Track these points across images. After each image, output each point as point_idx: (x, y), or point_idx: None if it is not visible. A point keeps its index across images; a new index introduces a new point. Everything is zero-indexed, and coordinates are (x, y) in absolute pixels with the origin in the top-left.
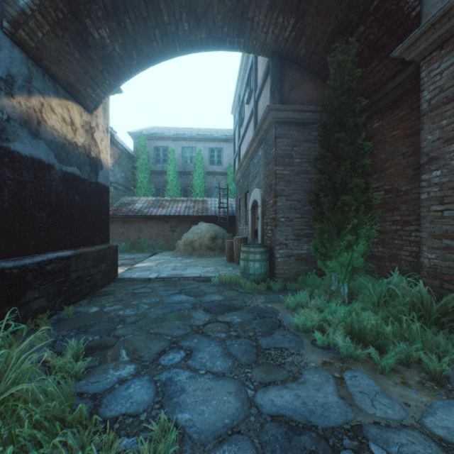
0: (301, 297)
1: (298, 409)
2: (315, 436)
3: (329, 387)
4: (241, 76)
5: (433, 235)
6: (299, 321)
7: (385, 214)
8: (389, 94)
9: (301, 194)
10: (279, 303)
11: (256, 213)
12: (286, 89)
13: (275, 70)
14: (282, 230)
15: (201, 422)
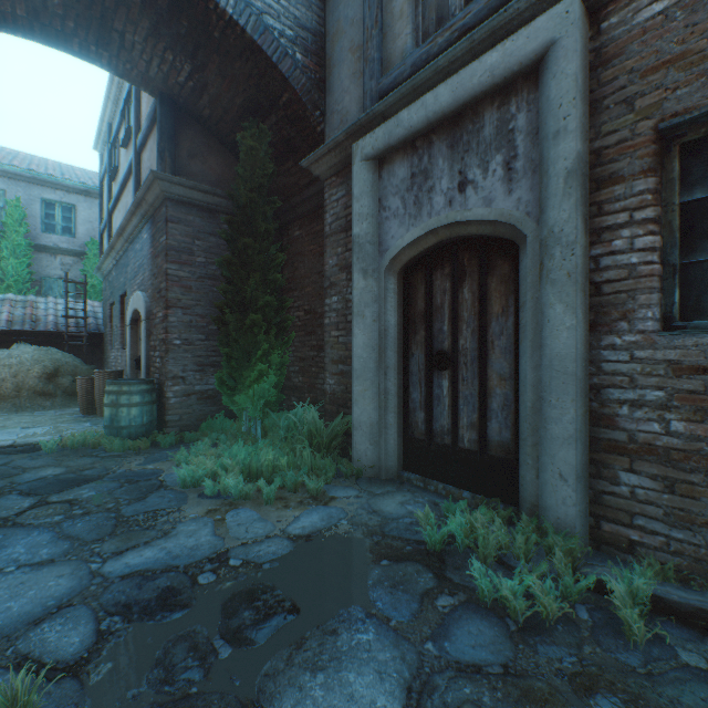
0: (201, 447)
1: (160, 560)
2: (174, 574)
3: (206, 530)
4: (114, 93)
5: (333, 361)
6: (186, 474)
7: (305, 338)
8: (307, 203)
9: (208, 306)
10: (167, 462)
11: (140, 331)
12: (184, 154)
13: (166, 121)
14: (178, 358)
15: (5, 618)
